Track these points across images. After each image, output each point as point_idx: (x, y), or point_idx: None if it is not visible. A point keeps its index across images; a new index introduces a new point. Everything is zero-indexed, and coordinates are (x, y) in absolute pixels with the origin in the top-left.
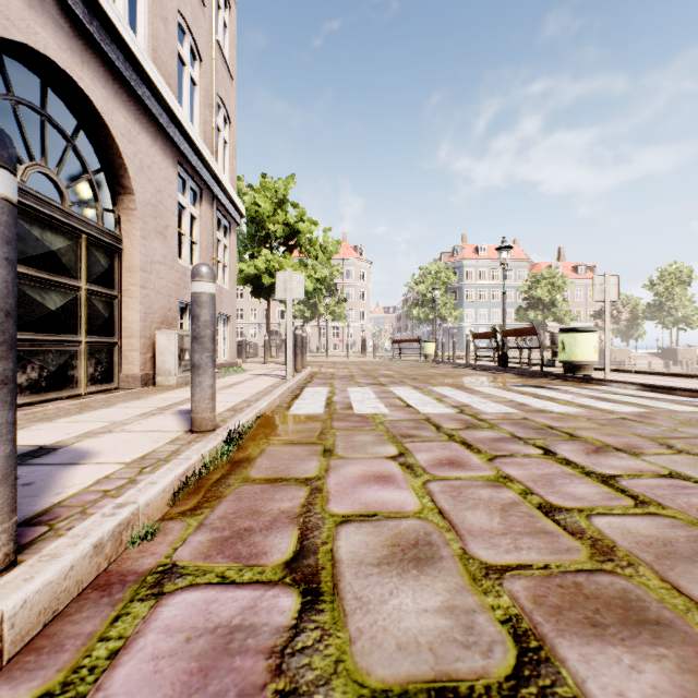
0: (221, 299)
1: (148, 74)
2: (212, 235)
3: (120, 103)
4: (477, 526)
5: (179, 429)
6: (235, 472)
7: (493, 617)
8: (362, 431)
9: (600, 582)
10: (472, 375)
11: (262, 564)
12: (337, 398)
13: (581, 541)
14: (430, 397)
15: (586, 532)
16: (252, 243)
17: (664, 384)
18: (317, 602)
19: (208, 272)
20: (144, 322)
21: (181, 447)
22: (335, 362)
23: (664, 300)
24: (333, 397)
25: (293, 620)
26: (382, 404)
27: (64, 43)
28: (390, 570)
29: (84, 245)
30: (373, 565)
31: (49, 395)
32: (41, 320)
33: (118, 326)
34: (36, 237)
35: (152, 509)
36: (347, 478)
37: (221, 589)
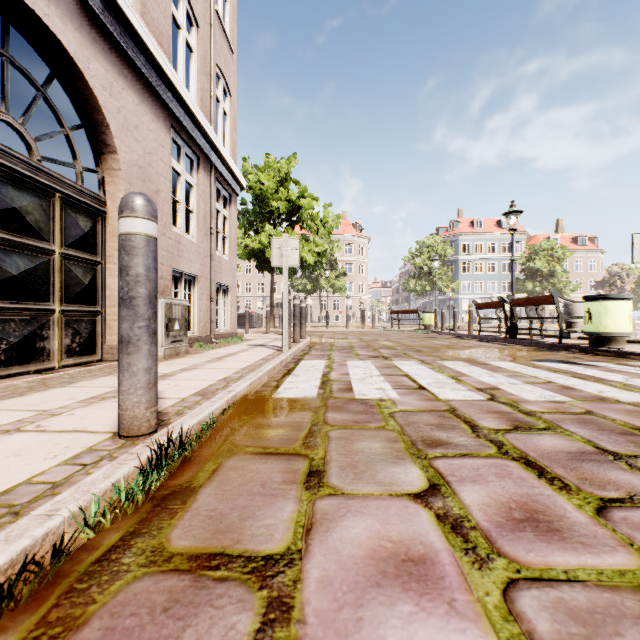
0: (220, 269)
1: (131, 22)
2: (210, 204)
3: (99, 51)
4: None
5: (110, 427)
6: (148, 529)
7: None
8: (366, 430)
9: None
10: (481, 347)
11: None
12: (334, 375)
13: None
14: (443, 375)
15: None
16: (257, 220)
17: None
18: None
19: (142, 203)
20: None
21: (76, 473)
22: (335, 332)
23: None
24: (330, 373)
25: None
26: (388, 383)
27: None
28: None
29: (58, 205)
30: None
31: (11, 369)
32: None
33: (101, 294)
34: None
35: None
36: (343, 561)
37: None
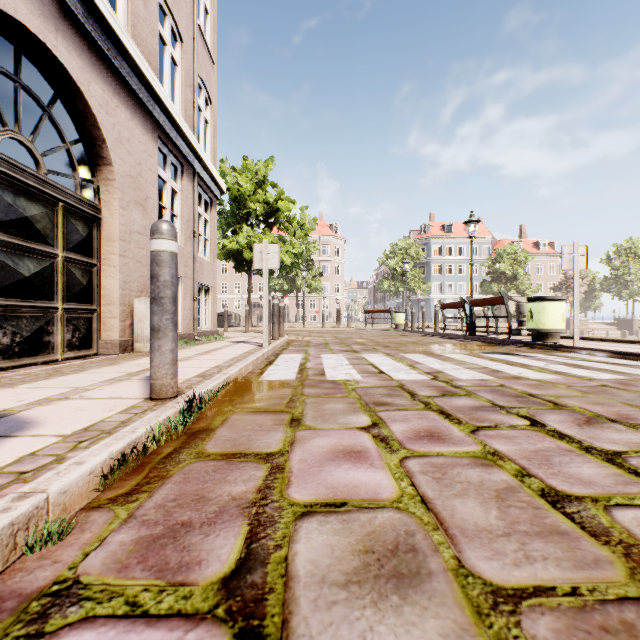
0: (202, 270)
1: (126, 47)
2: (193, 209)
3: (97, 74)
4: (470, 522)
5: (139, 395)
6: (189, 445)
7: None
8: (333, 398)
9: None
10: (442, 343)
11: (191, 581)
12: (310, 364)
13: (610, 547)
14: (402, 363)
15: (611, 533)
16: (235, 221)
17: (635, 351)
18: None
19: (169, 229)
20: (123, 290)
21: (133, 417)
22: (311, 331)
23: (621, 274)
24: (306, 363)
25: None
26: (354, 370)
27: (37, 9)
28: (362, 596)
29: (61, 213)
30: (339, 585)
31: (23, 360)
32: (14, 285)
33: (97, 294)
34: (8, 202)
35: (71, 497)
36: (313, 453)
37: (125, 627)
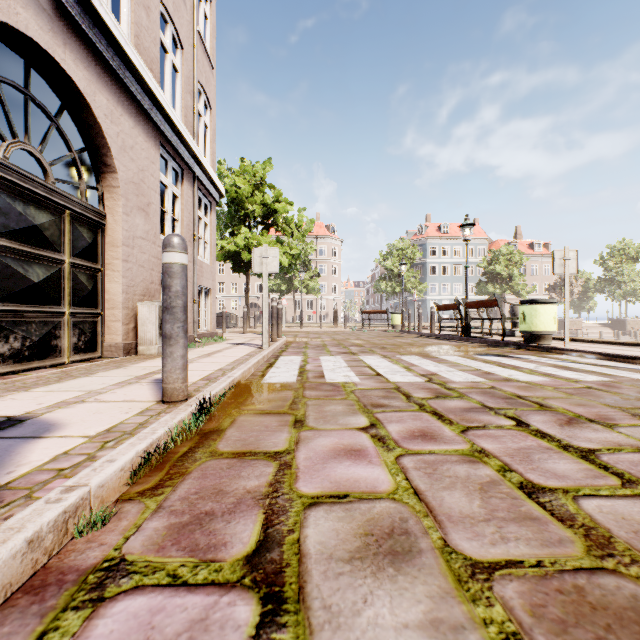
0: (202, 273)
1: (130, 58)
2: (193, 212)
3: (103, 85)
4: (456, 510)
5: (151, 398)
6: (203, 445)
7: (487, 637)
8: (333, 400)
9: (605, 586)
10: (437, 344)
11: (220, 559)
12: (310, 367)
13: (573, 530)
14: (398, 366)
15: (576, 519)
16: (232, 222)
17: (623, 353)
18: (279, 613)
19: (180, 242)
20: (126, 294)
21: (150, 419)
22: (309, 332)
23: (614, 274)
24: (306, 366)
25: (250, 639)
26: (353, 372)
27: (46, 24)
28: (364, 568)
29: (68, 221)
30: (344, 561)
31: (32, 364)
32: (24, 291)
33: (101, 298)
34: (19, 211)
35: (107, 491)
36: (317, 452)
37: (170, 593)
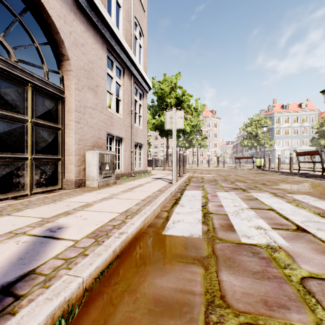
0: (137, 134)
1: None
2: (131, 96)
3: None
4: None
5: None
6: None
7: None
8: None
9: None
10: (308, 182)
11: None
12: (211, 206)
13: None
14: (307, 211)
15: None
16: (159, 110)
17: None
18: None
19: None
20: (78, 145)
21: None
22: (202, 170)
23: None
24: (207, 204)
25: None
26: (262, 220)
27: None
28: None
29: (30, 91)
30: None
31: None
32: None
33: (61, 148)
34: None
35: None
36: None
37: None
